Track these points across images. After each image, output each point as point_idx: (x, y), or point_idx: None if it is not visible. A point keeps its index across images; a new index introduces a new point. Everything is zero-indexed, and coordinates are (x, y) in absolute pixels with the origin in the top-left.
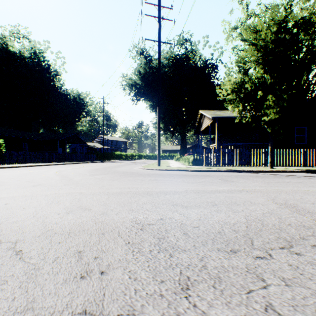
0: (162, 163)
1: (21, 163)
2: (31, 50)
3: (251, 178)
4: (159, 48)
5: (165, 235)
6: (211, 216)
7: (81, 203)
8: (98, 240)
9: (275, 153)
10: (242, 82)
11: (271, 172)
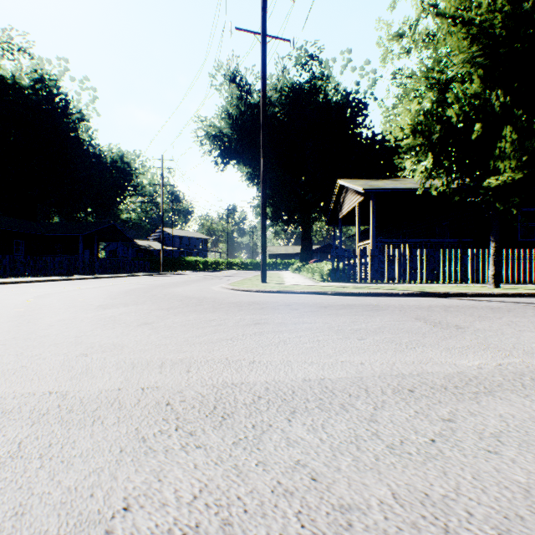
0: (269, 277)
1: None
2: (34, 73)
3: (490, 315)
4: (263, 48)
5: None
6: None
7: None
8: None
9: None
10: (436, 108)
11: (505, 297)
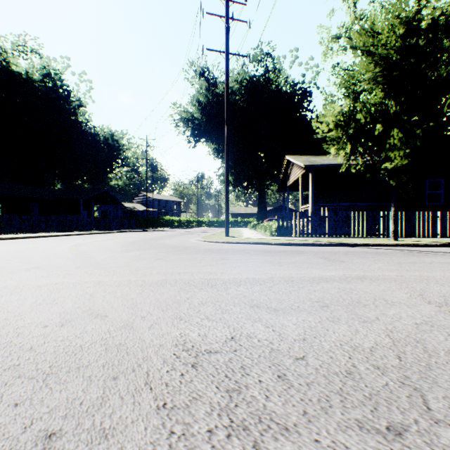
0: (231, 233)
1: (26, 233)
2: (43, 70)
3: (370, 256)
4: (227, 63)
5: (240, 381)
6: (323, 330)
7: (92, 302)
8: (101, 398)
9: (399, 217)
10: (351, 111)
11: (397, 246)
